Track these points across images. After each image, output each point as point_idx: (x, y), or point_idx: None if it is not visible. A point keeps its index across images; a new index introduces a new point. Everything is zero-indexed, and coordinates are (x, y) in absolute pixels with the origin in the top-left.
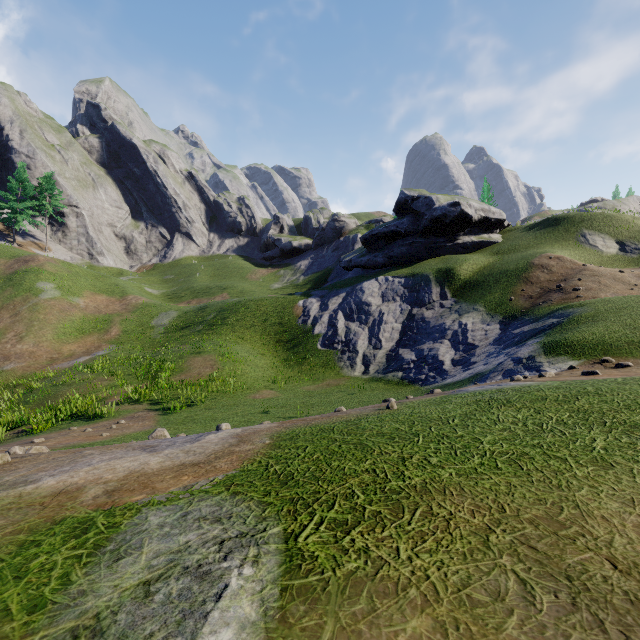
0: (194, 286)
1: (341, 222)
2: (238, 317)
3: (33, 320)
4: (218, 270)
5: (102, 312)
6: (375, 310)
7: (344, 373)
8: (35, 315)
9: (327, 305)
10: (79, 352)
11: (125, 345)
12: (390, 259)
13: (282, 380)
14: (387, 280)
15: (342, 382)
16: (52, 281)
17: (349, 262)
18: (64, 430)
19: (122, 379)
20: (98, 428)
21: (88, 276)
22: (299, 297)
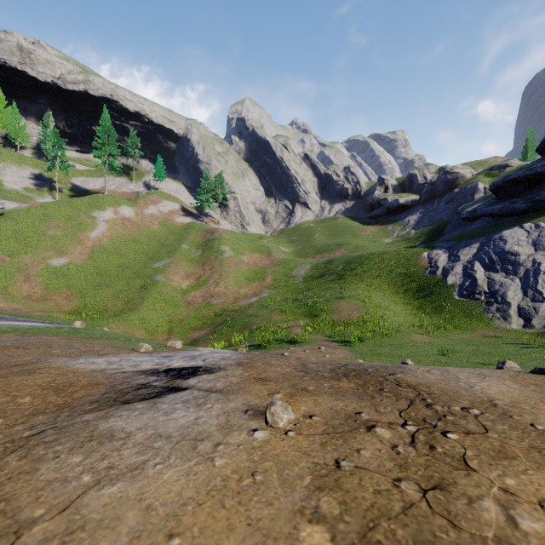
0: (315, 244)
1: (454, 174)
2: (364, 268)
3: (222, 271)
4: (331, 230)
5: (258, 266)
6: (526, 260)
7: (496, 325)
8: (222, 268)
9: (457, 256)
10: (250, 294)
11: (278, 290)
12: (535, 204)
13: (432, 326)
14: (538, 227)
15: (500, 334)
16: (228, 245)
17: (472, 212)
18: (285, 349)
19: (289, 315)
20: (310, 350)
21: (246, 240)
22: (422, 249)
